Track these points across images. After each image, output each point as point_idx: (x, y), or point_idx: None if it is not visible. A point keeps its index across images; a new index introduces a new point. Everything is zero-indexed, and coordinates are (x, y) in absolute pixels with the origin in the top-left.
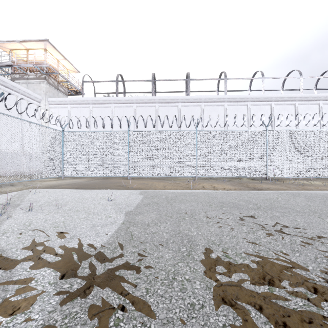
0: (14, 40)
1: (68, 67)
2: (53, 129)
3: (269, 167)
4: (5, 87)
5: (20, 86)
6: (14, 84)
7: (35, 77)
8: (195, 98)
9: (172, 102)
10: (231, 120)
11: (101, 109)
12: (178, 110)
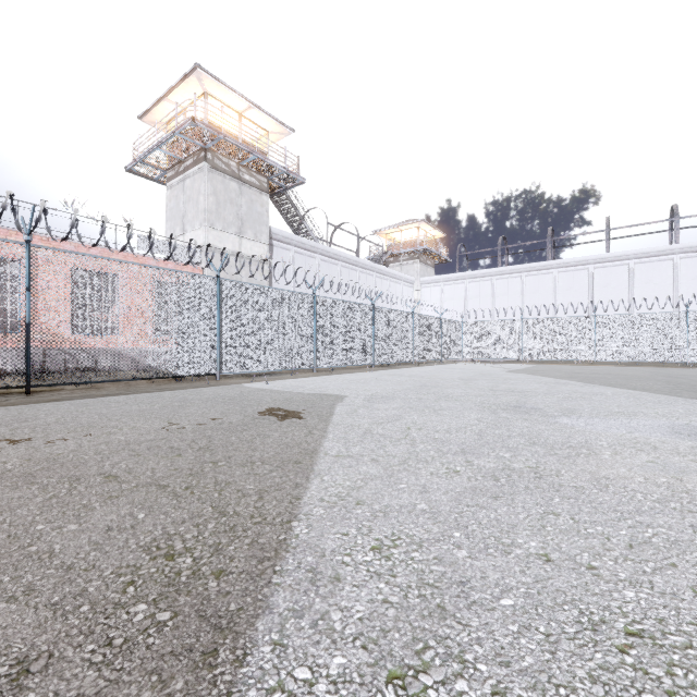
0: (392, 226)
1: (435, 234)
2: (458, 322)
3: (690, 351)
4: (395, 279)
5: (403, 274)
6: (400, 274)
7: (408, 258)
8: (617, 255)
9: (579, 265)
10: (688, 280)
11: (478, 284)
12: (588, 274)
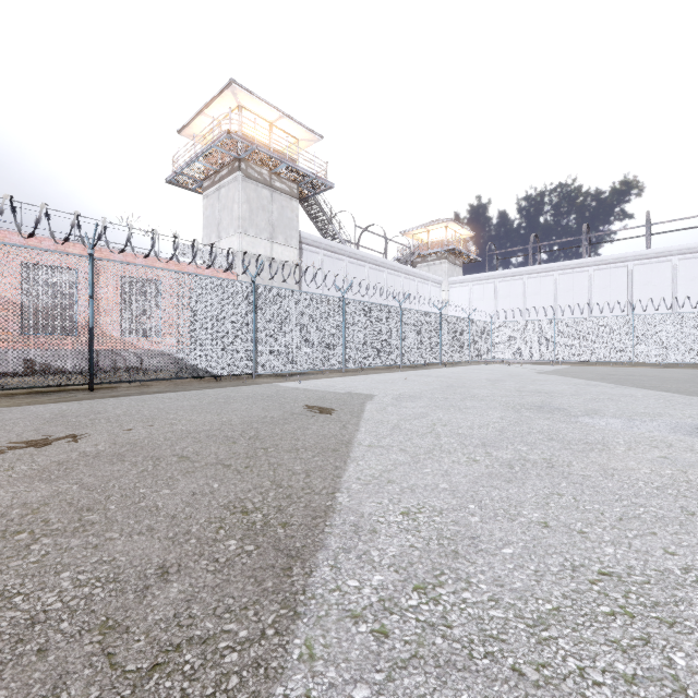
0: (419, 227)
1: (464, 233)
2: (487, 322)
3: None
4: (423, 280)
5: (431, 275)
6: (428, 274)
7: (436, 258)
8: (659, 251)
9: (616, 262)
10: None
11: (509, 283)
12: (627, 272)
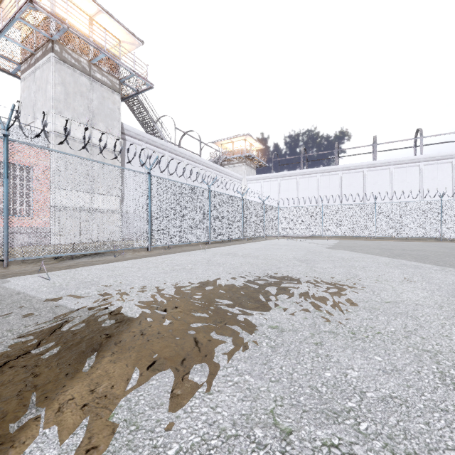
0: (226, 138)
1: (257, 146)
2: (275, 207)
3: (444, 229)
4: (228, 176)
5: (234, 173)
6: (232, 172)
7: (238, 162)
8: (382, 162)
9: (356, 168)
10: (429, 180)
11: (287, 181)
12: (363, 175)
